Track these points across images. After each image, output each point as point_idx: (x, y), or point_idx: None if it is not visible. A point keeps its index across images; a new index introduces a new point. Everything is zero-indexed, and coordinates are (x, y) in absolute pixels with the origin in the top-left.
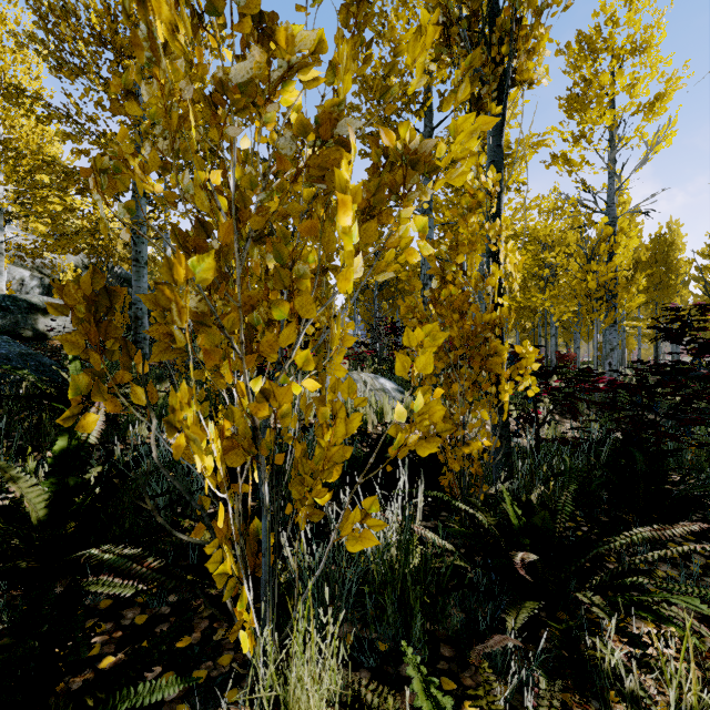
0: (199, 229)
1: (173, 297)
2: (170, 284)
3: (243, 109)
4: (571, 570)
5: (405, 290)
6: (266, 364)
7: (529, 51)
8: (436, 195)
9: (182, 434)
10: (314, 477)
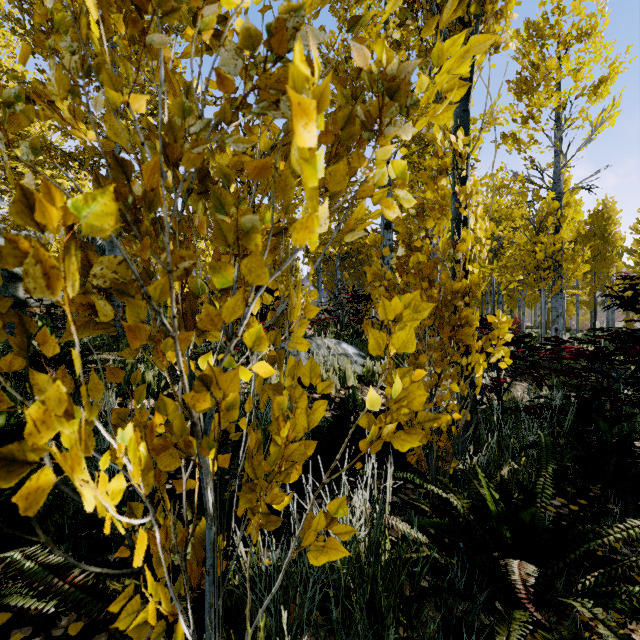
0: (116, 169)
1: (31, 252)
2: (91, 244)
3: (172, 11)
4: (560, 567)
5: (364, 261)
6: (235, 330)
7: (497, 13)
8: None
9: (46, 467)
10: (268, 480)
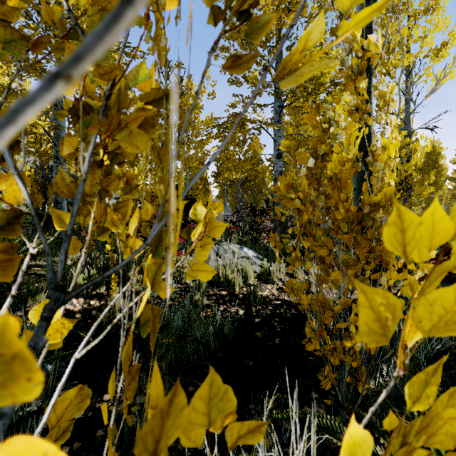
0: None
1: None
2: None
3: None
4: None
5: (259, 185)
6: None
7: None
8: (283, 115)
9: None
10: None
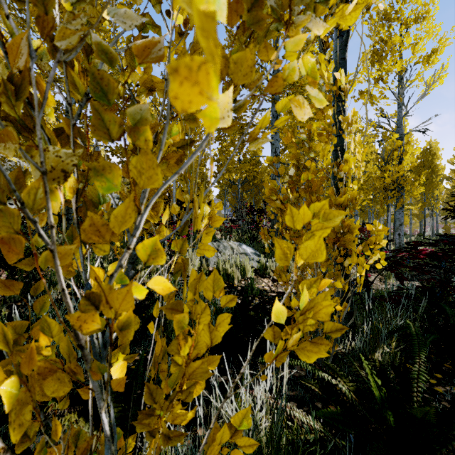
0: None
1: None
2: None
3: None
4: (443, 453)
5: (258, 185)
6: None
7: None
8: None
9: None
10: (168, 401)
